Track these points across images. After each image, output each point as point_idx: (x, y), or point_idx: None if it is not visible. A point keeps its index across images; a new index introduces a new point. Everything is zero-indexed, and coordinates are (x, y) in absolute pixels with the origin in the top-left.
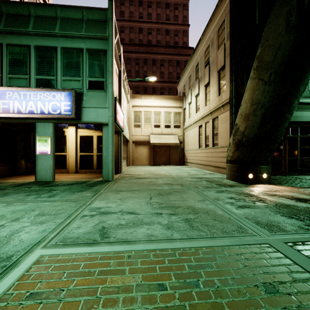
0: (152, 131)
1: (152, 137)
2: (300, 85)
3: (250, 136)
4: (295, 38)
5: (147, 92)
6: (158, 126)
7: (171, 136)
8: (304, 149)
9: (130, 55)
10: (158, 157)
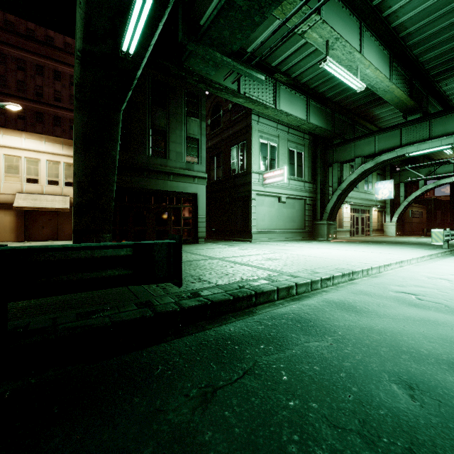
0: (22, 188)
1: (20, 198)
2: (108, 159)
3: (74, 204)
4: (82, 118)
5: (42, 122)
6: (35, 181)
7: (59, 198)
8: (187, 219)
9: (3, 48)
10: (35, 229)
